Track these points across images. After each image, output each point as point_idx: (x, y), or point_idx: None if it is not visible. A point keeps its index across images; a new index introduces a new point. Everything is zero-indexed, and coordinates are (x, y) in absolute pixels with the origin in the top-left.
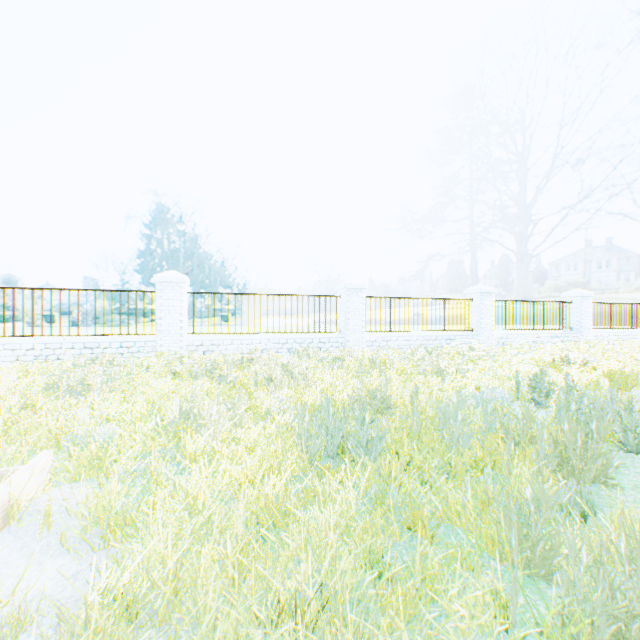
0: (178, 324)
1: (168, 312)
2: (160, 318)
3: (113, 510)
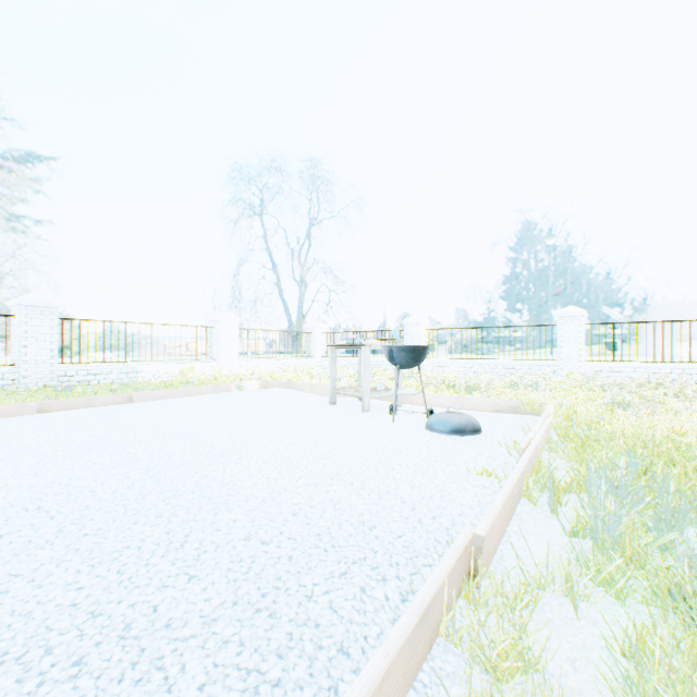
0: (575, 352)
1: (566, 342)
2: (559, 347)
3: (592, 421)
